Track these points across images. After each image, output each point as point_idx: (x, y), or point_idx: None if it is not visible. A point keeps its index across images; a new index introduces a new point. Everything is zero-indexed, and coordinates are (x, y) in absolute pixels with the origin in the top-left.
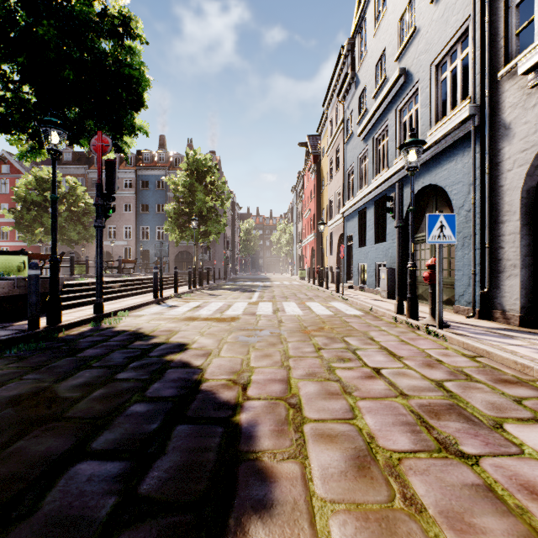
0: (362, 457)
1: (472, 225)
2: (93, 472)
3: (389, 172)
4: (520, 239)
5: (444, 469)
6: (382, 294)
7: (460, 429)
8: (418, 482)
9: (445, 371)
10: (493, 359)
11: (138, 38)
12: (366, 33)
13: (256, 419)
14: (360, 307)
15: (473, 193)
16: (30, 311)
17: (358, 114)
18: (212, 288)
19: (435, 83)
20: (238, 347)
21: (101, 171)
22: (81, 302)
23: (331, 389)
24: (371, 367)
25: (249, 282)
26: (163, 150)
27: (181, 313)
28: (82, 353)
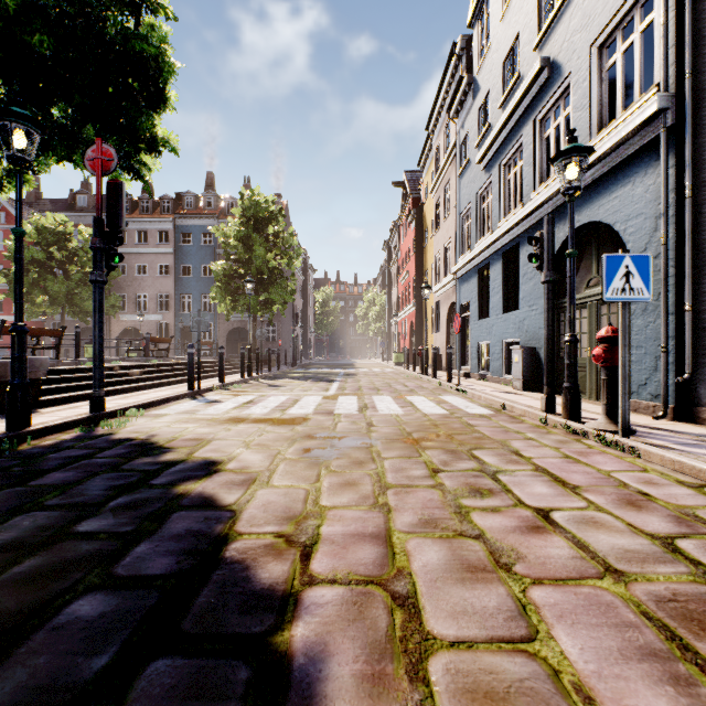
0: None
1: (662, 278)
2: None
3: (525, 209)
4: None
5: None
6: (514, 384)
7: None
8: None
9: (666, 517)
10: None
11: (162, 11)
12: (488, 21)
13: (325, 639)
14: (485, 402)
15: (664, 229)
16: None
17: (477, 134)
18: (274, 377)
19: (598, 73)
20: (302, 468)
21: (100, 198)
22: (76, 395)
23: (471, 557)
24: (533, 508)
25: (326, 369)
26: (211, 192)
27: (222, 411)
28: (40, 479)
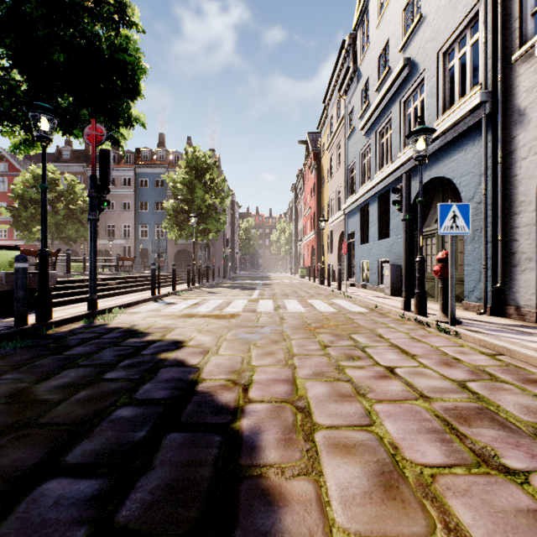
0: (388, 473)
1: (483, 217)
2: (63, 494)
3: (393, 166)
4: (536, 231)
5: (489, 489)
6: (385, 291)
7: (497, 438)
8: (460, 507)
9: (465, 371)
10: (516, 357)
11: (134, 26)
12: (368, 26)
13: (260, 425)
14: (364, 304)
15: (485, 184)
16: (17, 306)
17: (360, 109)
18: (211, 286)
19: (443, 72)
20: (238, 345)
21: (95, 161)
22: (75, 298)
23: (342, 390)
24: (384, 366)
25: (248, 281)
26: (162, 148)
27: (178, 310)
28: (70, 351)
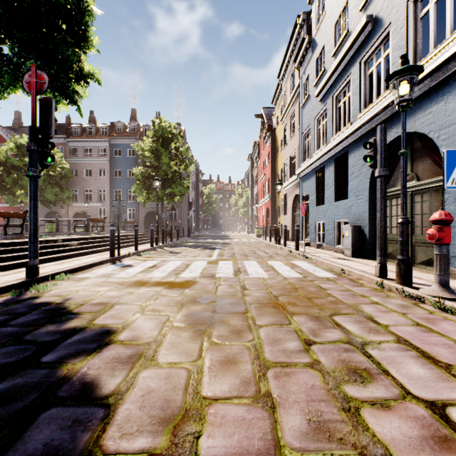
0: None
1: None
2: None
3: (354, 126)
4: None
5: None
6: (345, 252)
7: None
8: None
9: None
10: None
11: None
12: None
13: None
14: (327, 267)
15: None
16: None
17: (315, 77)
18: (174, 245)
19: (413, 21)
20: (186, 339)
21: (35, 111)
22: (23, 262)
23: None
24: (423, 401)
25: (210, 240)
26: (134, 121)
27: (131, 275)
28: None
